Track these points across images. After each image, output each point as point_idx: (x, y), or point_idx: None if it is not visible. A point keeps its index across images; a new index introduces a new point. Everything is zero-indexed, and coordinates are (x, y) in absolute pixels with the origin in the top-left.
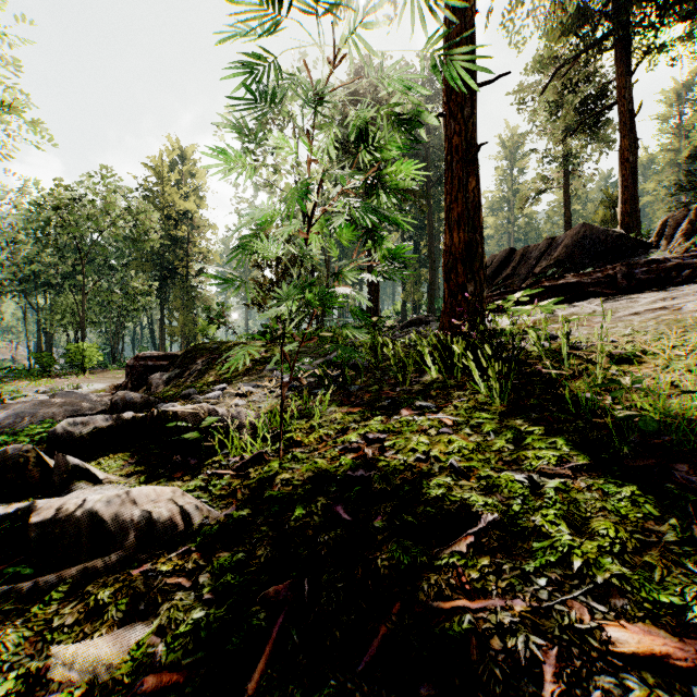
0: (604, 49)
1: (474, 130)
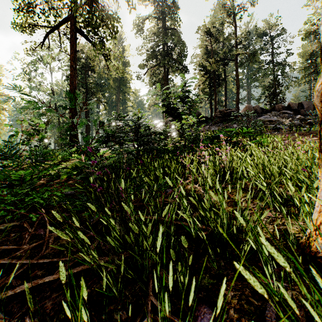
0: (161, 67)
1: (75, 108)
